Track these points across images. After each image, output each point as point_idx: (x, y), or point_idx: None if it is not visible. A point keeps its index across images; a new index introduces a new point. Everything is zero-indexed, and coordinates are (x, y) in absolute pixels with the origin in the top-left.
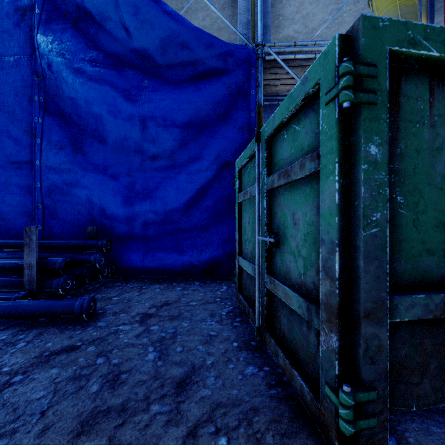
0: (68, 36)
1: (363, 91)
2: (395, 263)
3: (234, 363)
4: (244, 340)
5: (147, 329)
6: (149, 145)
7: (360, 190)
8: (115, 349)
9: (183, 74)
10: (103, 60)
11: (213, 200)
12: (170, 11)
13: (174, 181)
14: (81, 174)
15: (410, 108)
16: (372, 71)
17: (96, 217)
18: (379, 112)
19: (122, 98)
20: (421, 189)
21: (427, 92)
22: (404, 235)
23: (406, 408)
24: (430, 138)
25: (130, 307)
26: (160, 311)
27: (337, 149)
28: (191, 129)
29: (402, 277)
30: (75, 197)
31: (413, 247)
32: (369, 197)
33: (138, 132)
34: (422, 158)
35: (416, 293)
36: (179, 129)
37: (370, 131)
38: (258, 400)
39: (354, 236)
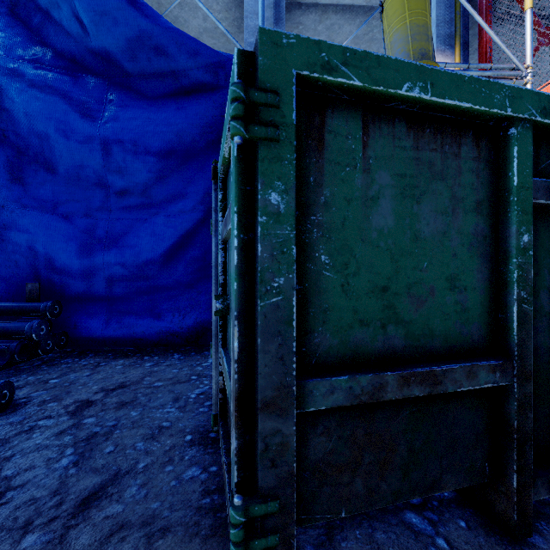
0: (1, 24)
1: (259, 124)
2: (318, 337)
3: (174, 465)
4: (202, 431)
5: (77, 423)
6: (114, 177)
7: (258, 249)
8: (18, 454)
9: (161, 86)
10: (53, 60)
11: (201, 250)
12: (141, 4)
13: (150, 224)
14: (19, 213)
15: (338, 148)
16: (271, 99)
17: (41, 271)
18: (283, 151)
19: (77, 113)
20: (352, 246)
21: (360, 128)
22: (330, 303)
23: (333, 515)
24: (363, 185)
25: (68, 393)
26: (108, 396)
27: (236, 195)
28: (172, 158)
29: (328, 355)
30: (11, 244)
31: (342, 317)
32: (269, 258)
33: (100, 159)
34: (353, 208)
35: (340, 374)
36: (156, 158)
37: (270, 175)
38: (178, 515)
39: (256, 306)
